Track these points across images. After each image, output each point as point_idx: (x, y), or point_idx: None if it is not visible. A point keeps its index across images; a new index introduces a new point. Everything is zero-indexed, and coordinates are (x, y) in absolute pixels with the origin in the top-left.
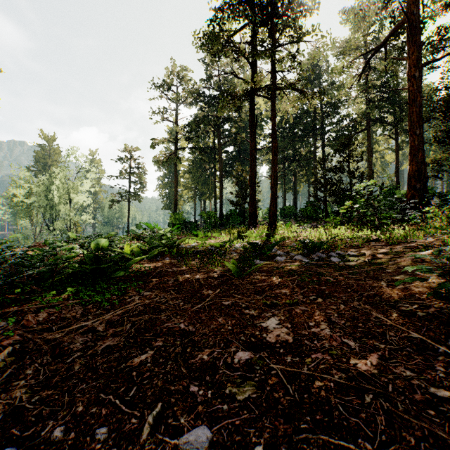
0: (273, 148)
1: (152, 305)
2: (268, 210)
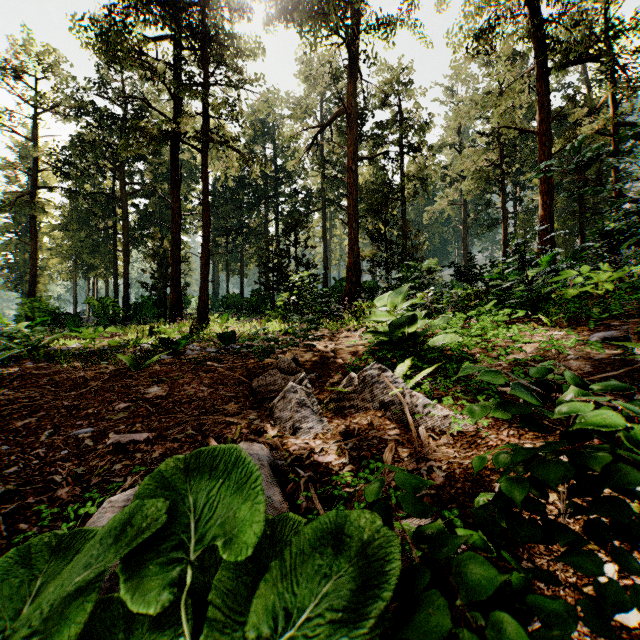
0: (204, 217)
1: (23, 399)
2: None
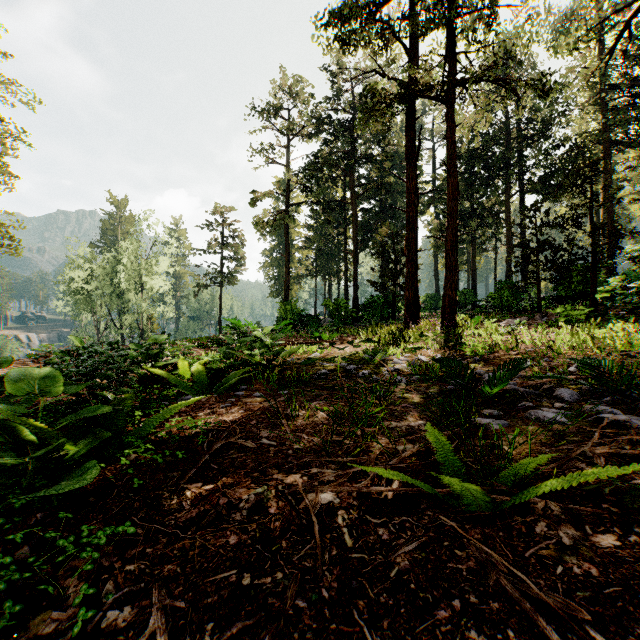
0: (449, 187)
1: None
2: (428, 297)
